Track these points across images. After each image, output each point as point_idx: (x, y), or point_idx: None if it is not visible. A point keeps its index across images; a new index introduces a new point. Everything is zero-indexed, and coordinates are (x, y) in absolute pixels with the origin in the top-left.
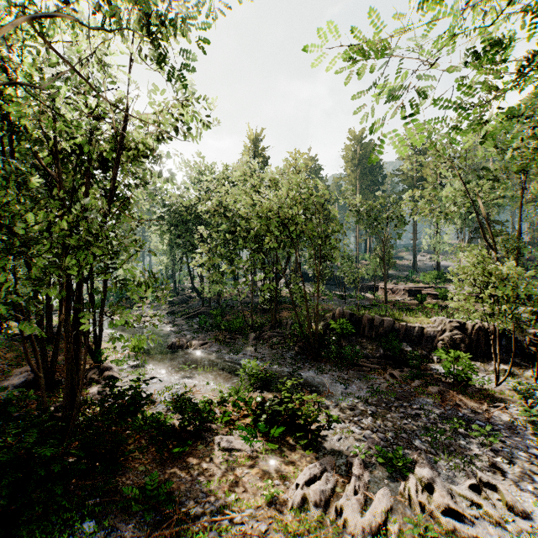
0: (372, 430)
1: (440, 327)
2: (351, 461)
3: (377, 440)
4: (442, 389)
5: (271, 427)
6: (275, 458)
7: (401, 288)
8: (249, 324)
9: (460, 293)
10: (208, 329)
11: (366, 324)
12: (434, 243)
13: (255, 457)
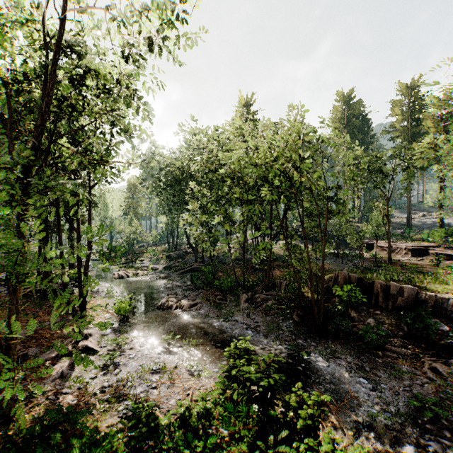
0: None
1: None
2: None
3: None
4: None
5: None
6: None
7: (402, 247)
8: (240, 282)
9: None
10: (200, 287)
11: (380, 292)
12: (440, 198)
13: None
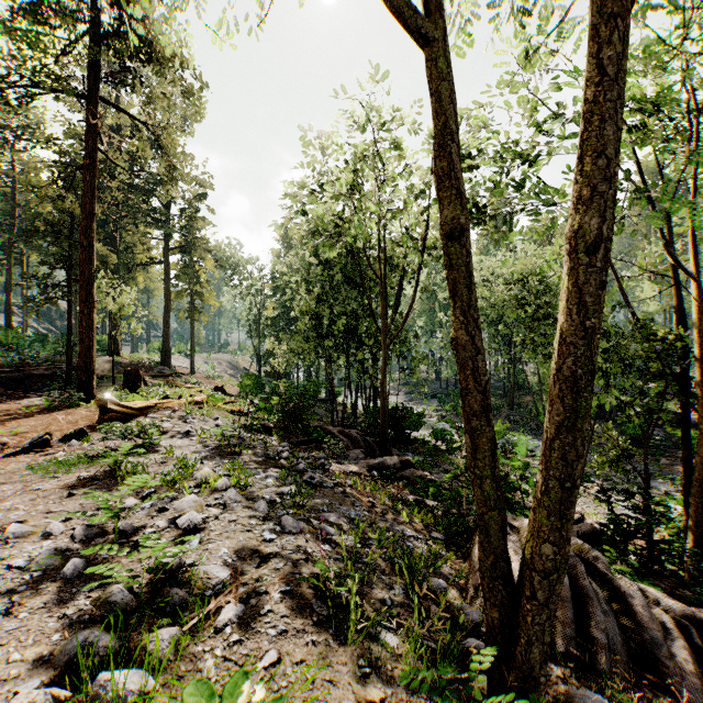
0: None
1: None
2: None
3: None
4: (673, 463)
5: None
6: None
7: None
8: None
9: None
10: None
11: (614, 408)
12: None
13: None
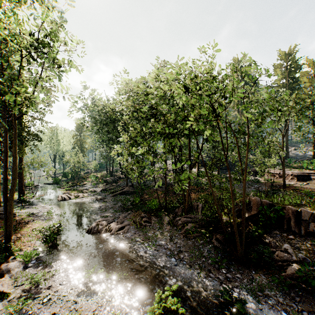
0: None
1: None
2: None
3: None
4: None
5: None
6: None
7: (288, 173)
8: (162, 204)
9: None
10: (128, 209)
11: (291, 218)
12: None
13: None
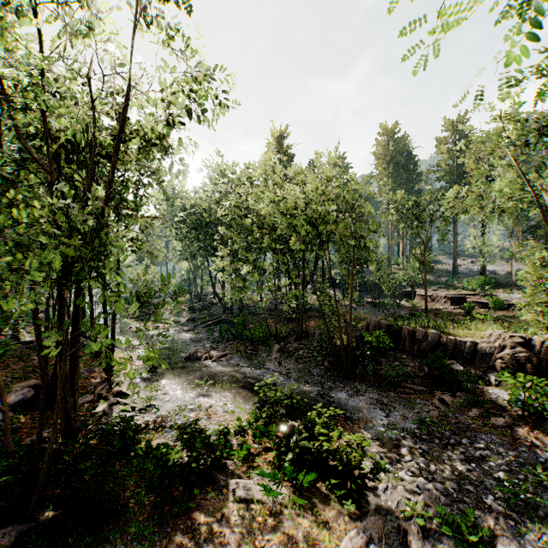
0: (427, 478)
1: (498, 343)
2: (405, 525)
3: (436, 493)
4: (509, 422)
5: (298, 470)
6: (304, 515)
7: (442, 295)
8: (272, 333)
9: (530, 304)
10: (229, 339)
11: (407, 338)
12: (480, 245)
13: (279, 513)
